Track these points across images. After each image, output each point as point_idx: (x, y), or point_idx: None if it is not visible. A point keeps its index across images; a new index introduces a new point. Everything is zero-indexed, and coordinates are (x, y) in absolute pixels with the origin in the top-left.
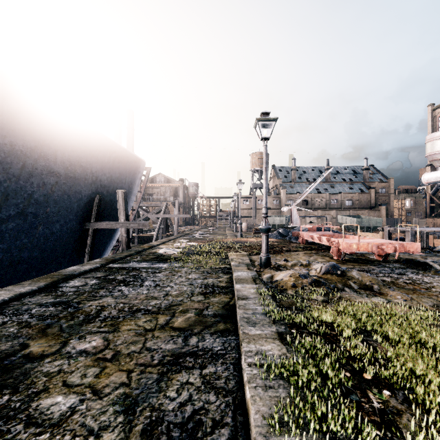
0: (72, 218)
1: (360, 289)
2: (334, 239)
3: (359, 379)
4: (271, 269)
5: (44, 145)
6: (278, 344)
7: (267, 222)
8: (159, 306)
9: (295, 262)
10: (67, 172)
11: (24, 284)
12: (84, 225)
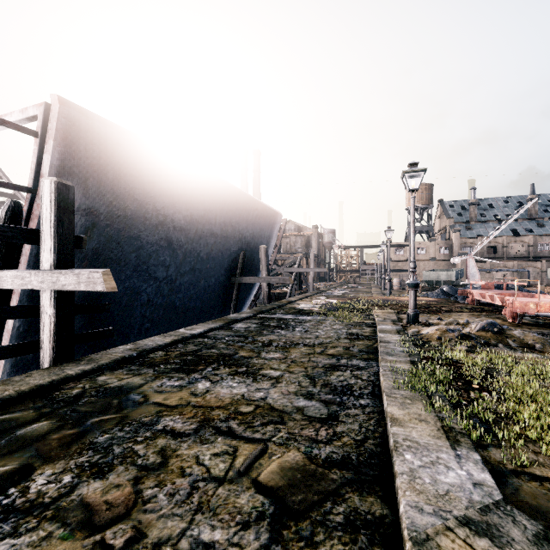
0: (223, 273)
1: (518, 347)
2: (508, 298)
3: (467, 386)
4: (418, 325)
5: (209, 212)
6: (409, 365)
7: (415, 277)
8: (313, 343)
9: (450, 321)
10: (222, 232)
11: (208, 323)
12: (230, 280)
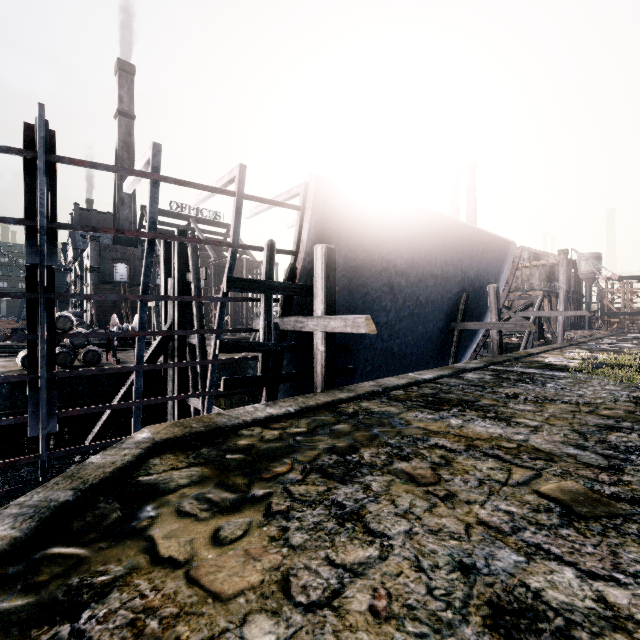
0: (441, 318)
1: None
2: None
3: None
4: None
5: (429, 253)
6: None
7: None
8: (576, 401)
9: None
10: (442, 273)
11: (435, 370)
12: (449, 326)
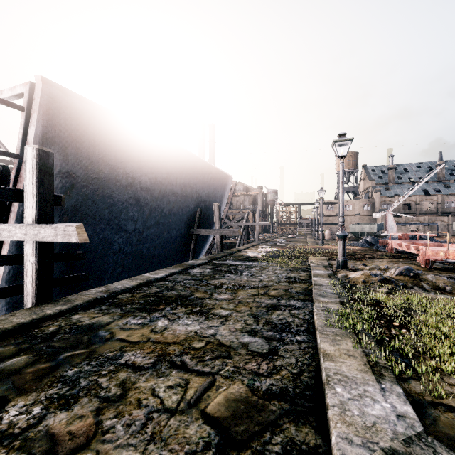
0: (183, 226)
1: (431, 289)
2: (421, 247)
3: (389, 324)
4: (346, 270)
5: (171, 175)
6: (338, 305)
7: (343, 229)
8: (258, 285)
9: (373, 267)
10: (182, 192)
11: (170, 268)
12: (189, 232)
